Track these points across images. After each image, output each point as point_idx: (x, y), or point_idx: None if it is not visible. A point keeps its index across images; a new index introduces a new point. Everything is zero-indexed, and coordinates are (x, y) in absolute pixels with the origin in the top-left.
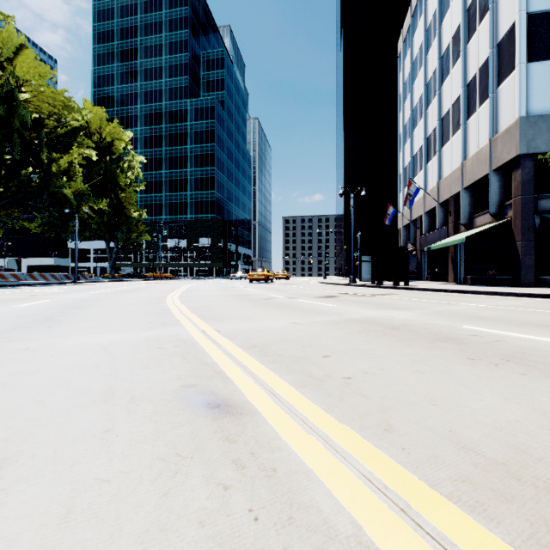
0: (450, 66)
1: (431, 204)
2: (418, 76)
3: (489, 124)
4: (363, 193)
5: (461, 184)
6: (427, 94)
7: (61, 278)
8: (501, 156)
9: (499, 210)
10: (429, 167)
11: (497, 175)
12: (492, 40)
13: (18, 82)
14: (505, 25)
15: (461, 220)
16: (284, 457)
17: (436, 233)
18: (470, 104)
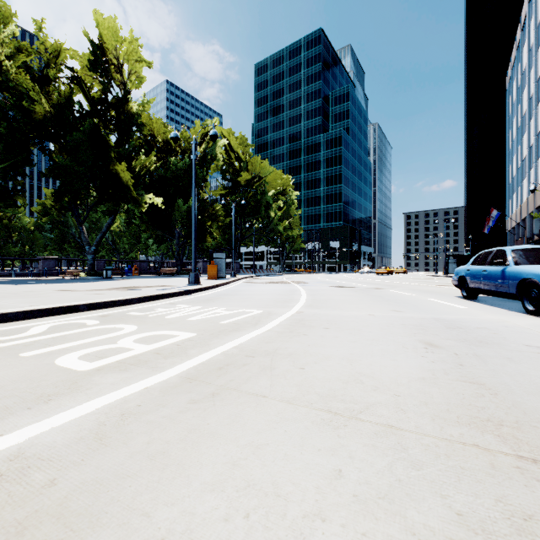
0: (525, 128)
1: (518, 219)
2: (514, 119)
3: (533, 181)
4: (452, 221)
5: (527, 211)
6: (518, 137)
7: (265, 272)
8: (537, 202)
9: (539, 232)
10: (518, 191)
11: (538, 211)
12: (535, 131)
13: (267, 184)
14: (539, 127)
15: (527, 235)
16: (392, 282)
17: (520, 240)
18: (531, 161)
